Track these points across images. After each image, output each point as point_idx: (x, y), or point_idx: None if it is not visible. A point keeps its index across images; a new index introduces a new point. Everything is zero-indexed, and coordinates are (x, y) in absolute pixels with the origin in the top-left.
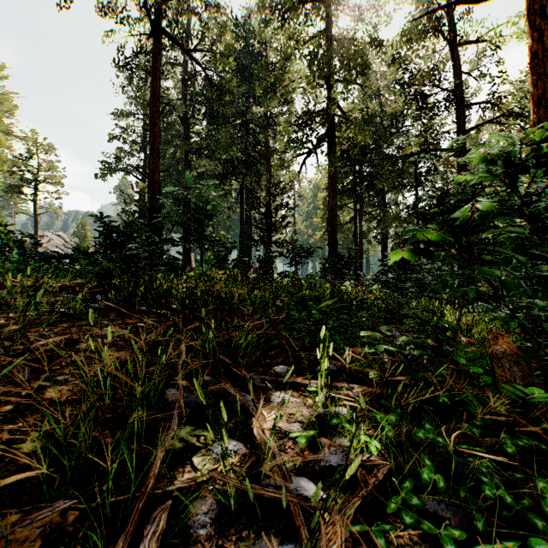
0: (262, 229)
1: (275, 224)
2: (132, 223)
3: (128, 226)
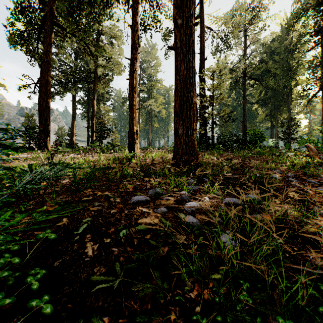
0: (285, 134)
1: (291, 132)
2: (244, 137)
3: (243, 138)
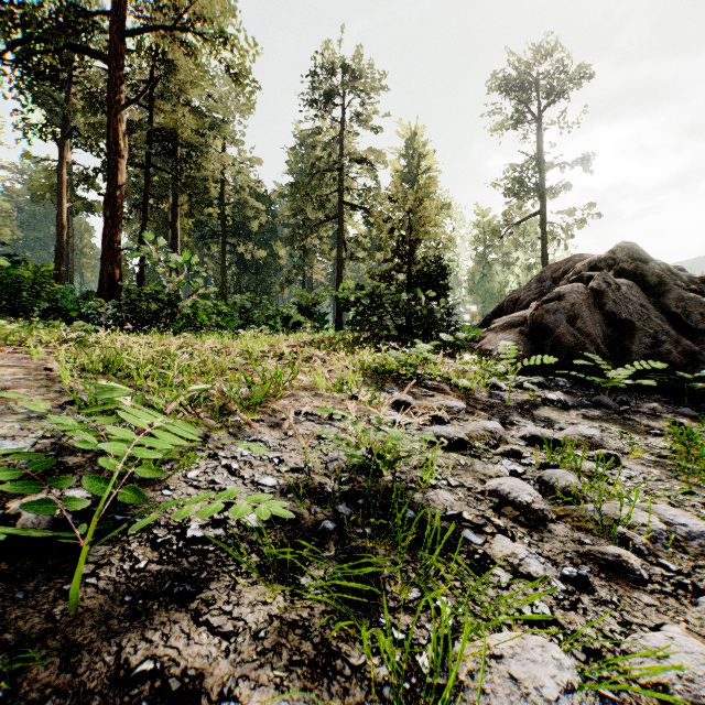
0: None
1: None
2: None
3: None
